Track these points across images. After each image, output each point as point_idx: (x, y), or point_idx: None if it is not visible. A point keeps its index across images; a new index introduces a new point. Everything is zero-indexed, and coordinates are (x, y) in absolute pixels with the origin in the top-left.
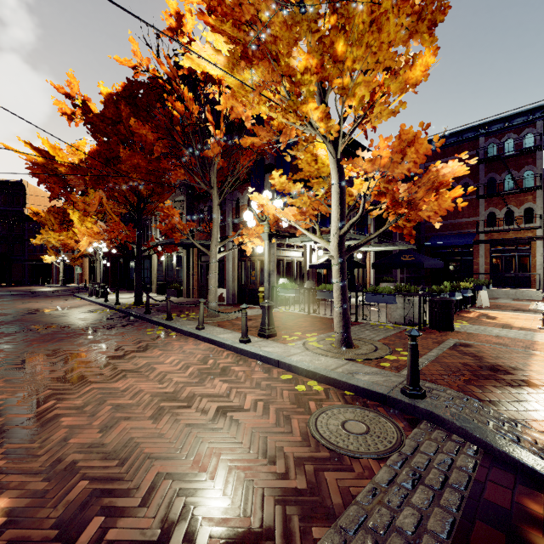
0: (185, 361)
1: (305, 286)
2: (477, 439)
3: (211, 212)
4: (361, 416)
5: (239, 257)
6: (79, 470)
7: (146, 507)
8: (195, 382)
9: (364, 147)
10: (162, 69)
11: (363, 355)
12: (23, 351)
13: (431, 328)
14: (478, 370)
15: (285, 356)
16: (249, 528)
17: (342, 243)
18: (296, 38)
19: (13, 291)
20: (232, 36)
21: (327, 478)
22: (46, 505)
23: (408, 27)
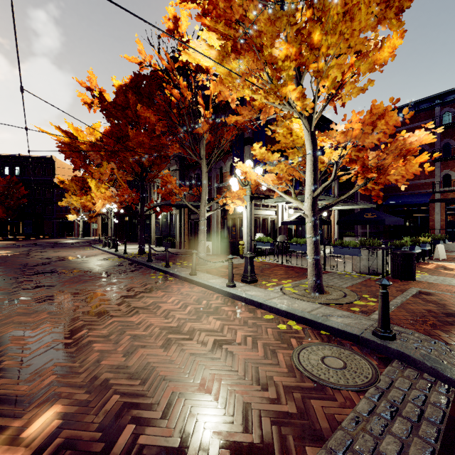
0: (184, 301)
1: (278, 240)
2: (448, 379)
3: (198, 178)
4: (338, 353)
5: (222, 215)
6: (111, 386)
7: (166, 419)
8: (194, 318)
9: (328, 120)
10: (163, 63)
11: (334, 300)
12: (59, 290)
13: (393, 278)
14: (442, 316)
15: (266, 299)
16: (252, 443)
17: (315, 204)
18: (278, 31)
19: (46, 242)
20: (224, 33)
21: (314, 405)
22: (90, 412)
23: (377, 15)
